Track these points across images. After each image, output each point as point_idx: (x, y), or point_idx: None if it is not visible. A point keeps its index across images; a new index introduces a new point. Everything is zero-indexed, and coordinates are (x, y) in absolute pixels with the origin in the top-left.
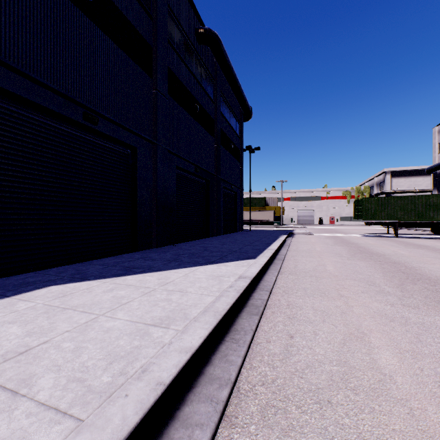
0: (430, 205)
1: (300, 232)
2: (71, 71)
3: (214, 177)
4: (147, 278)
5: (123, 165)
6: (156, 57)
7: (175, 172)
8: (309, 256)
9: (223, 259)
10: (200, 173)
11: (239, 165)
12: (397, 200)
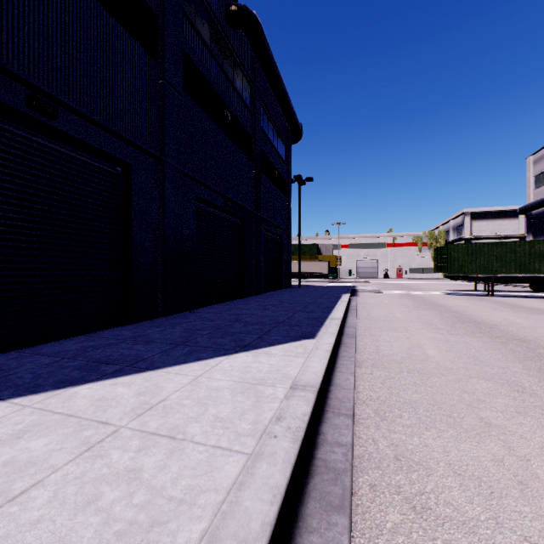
0: (535, 254)
1: (366, 289)
2: (1, 20)
3: (251, 214)
4: (118, 390)
5: (108, 190)
6: (163, 30)
7: (195, 206)
8: (391, 329)
9: (263, 339)
10: (232, 208)
11: (285, 200)
12: (492, 247)
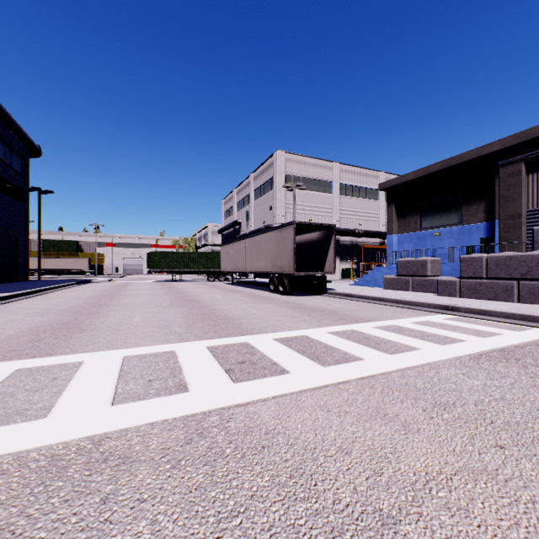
0: (191, 259)
1: (99, 280)
2: None
3: None
4: None
5: None
6: None
7: None
8: (69, 292)
9: None
10: None
11: (23, 207)
12: (173, 254)
